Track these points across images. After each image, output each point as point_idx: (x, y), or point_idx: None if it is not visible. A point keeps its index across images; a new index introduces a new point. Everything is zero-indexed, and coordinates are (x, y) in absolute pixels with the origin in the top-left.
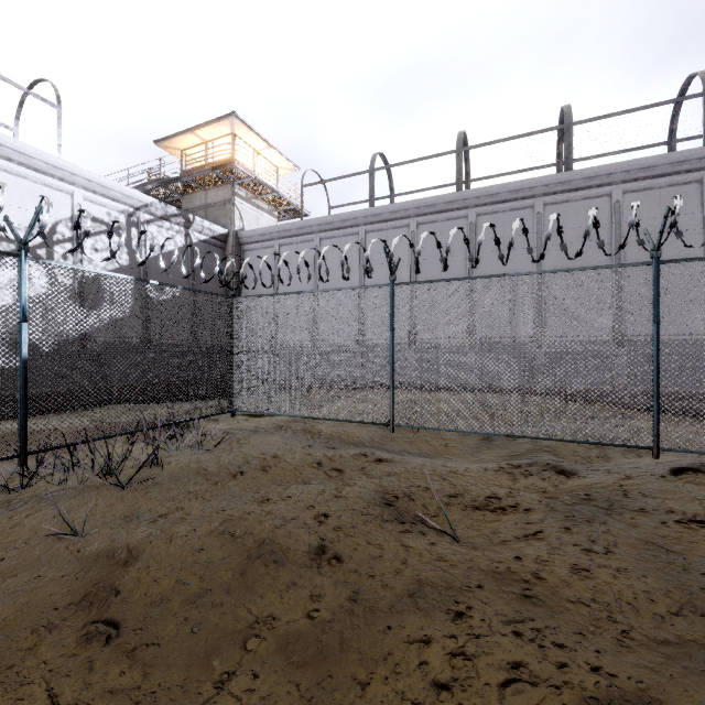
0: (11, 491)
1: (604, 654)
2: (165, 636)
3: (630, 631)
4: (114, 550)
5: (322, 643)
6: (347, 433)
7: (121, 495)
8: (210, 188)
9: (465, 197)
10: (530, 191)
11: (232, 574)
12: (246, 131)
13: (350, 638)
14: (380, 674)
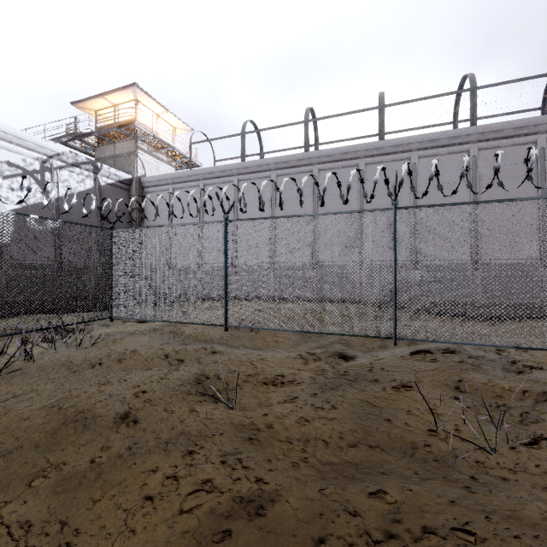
0: None
1: (273, 471)
2: None
3: (310, 458)
4: None
5: (85, 477)
6: (203, 333)
7: None
8: (118, 142)
9: (310, 157)
10: (355, 153)
11: (45, 435)
12: (146, 98)
13: (105, 472)
14: (110, 493)
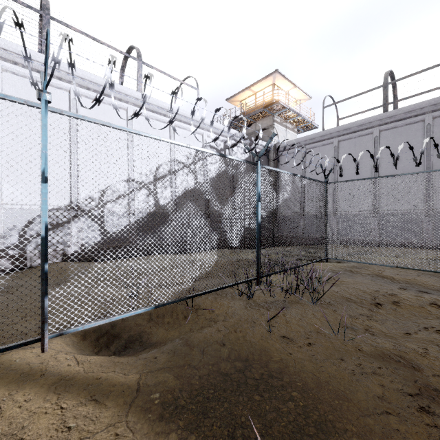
0: (244, 297)
1: None
2: None
3: None
4: (386, 354)
5: None
6: (419, 281)
7: (319, 309)
8: (258, 120)
9: None
10: None
11: None
12: (281, 80)
13: None
14: None
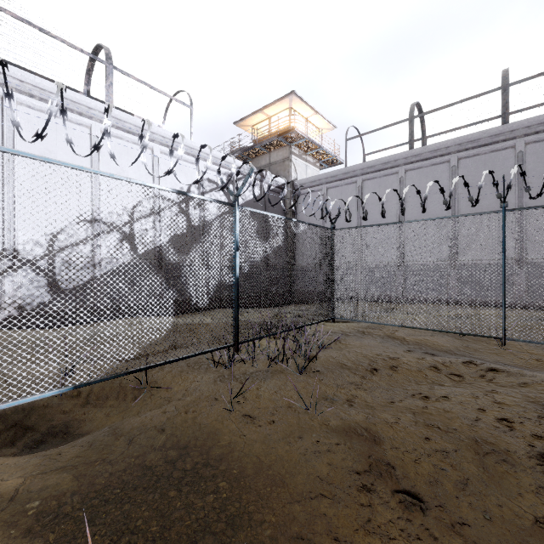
0: (222, 368)
1: None
2: (467, 518)
3: None
4: (352, 427)
5: None
6: (430, 341)
7: (303, 379)
8: (273, 151)
9: (513, 129)
10: None
11: (475, 467)
12: (300, 104)
13: None
14: None
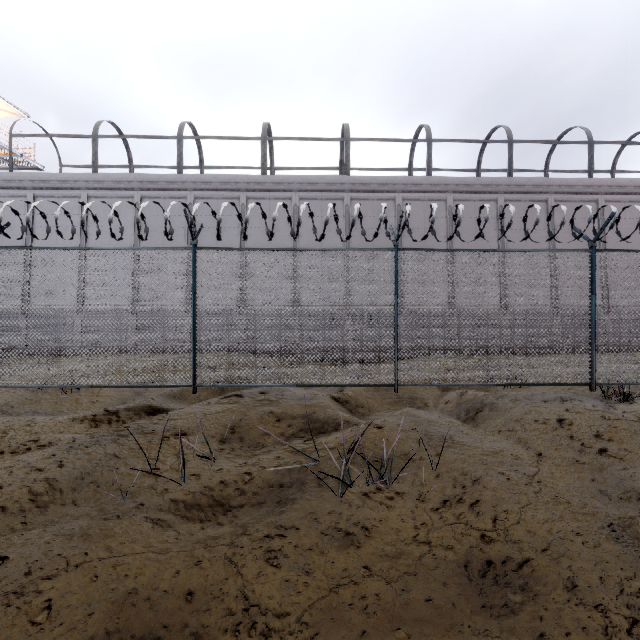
0: None
1: None
2: None
3: None
4: None
5: None
6: None
7: None
8: None
9: (184, 180)
10: (236, 185)
11: None
12: None
13: None
14: None
